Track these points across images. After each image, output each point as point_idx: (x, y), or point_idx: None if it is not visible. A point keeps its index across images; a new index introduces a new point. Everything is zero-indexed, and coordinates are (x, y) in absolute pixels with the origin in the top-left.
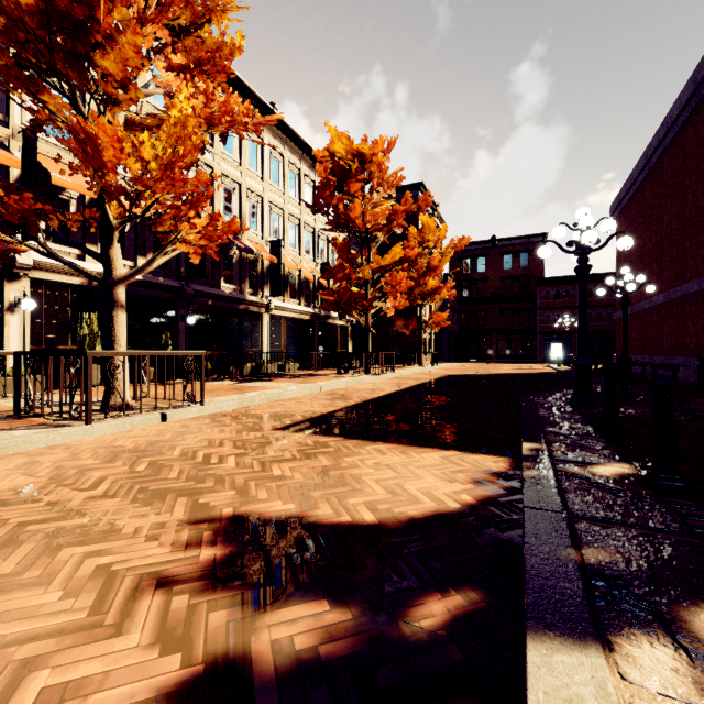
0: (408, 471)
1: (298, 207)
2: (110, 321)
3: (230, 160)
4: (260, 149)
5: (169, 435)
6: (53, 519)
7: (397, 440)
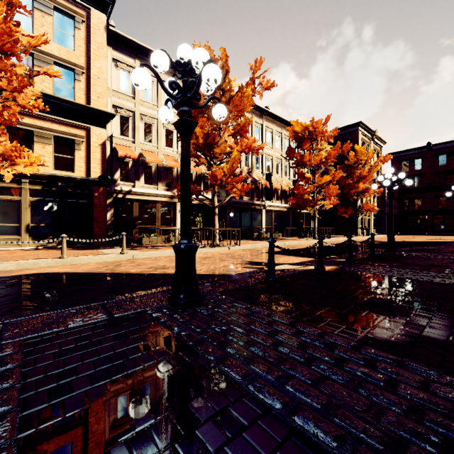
0: (293, 260)
1: (280, 153)
2: (214, 219)
3: None
4: (260, 129)
5: (232, 252)
6: (219, 259)
7: (298, 256)
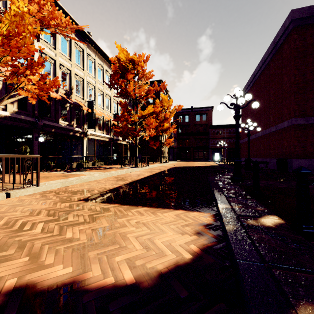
0: (156, 227)
1: (102, 85)
2: None
3: (65, 57)
4: (82, 54)
5: (6, 207)
6: None
7: (150, 204)
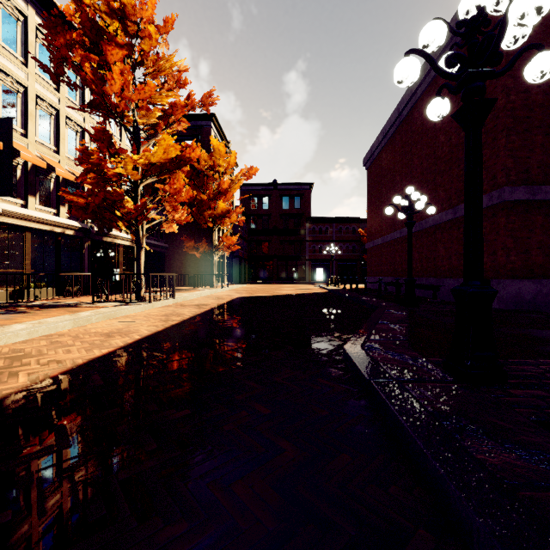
0: None
1: (54, 93)
2: None
3: None
4: None
5: None
6: None
7: None
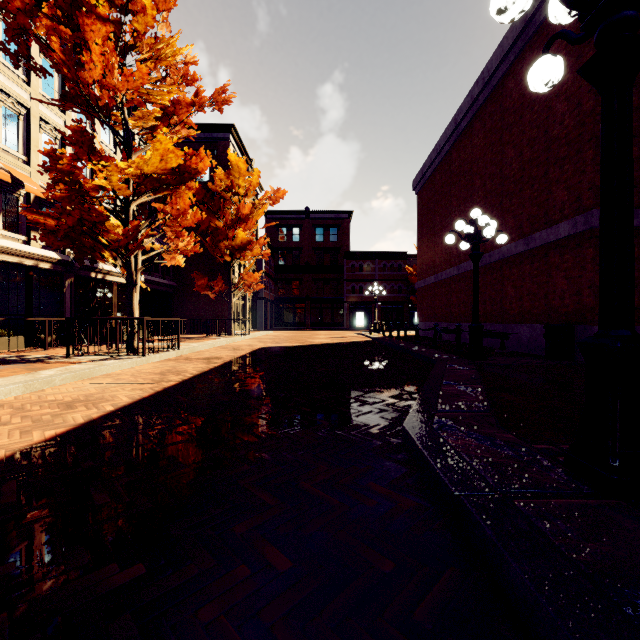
0: None
1: (24, 86)
2: None
3: None
4: None
5: None
6: None
7: None
